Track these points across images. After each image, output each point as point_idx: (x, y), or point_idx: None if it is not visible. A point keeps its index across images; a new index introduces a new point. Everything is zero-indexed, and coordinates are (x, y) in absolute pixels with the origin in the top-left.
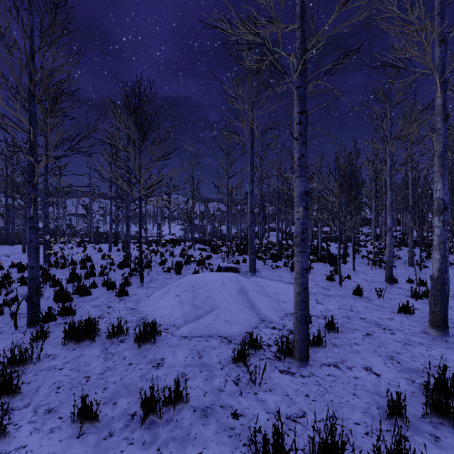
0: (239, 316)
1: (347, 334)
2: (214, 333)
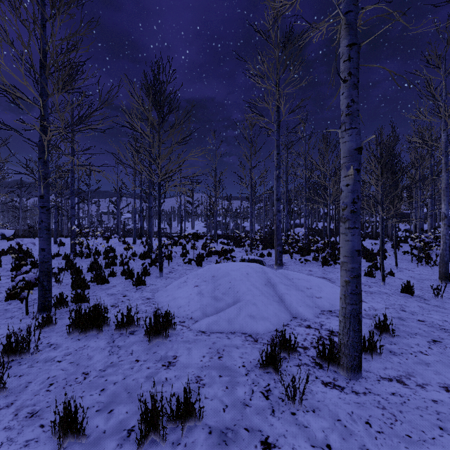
0: (266, 311)
1: (405, 339)
2: (237, 329)
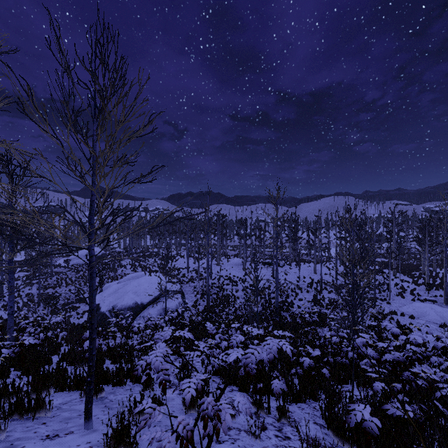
0: (439, 319)
1: None
2: (431, 321)
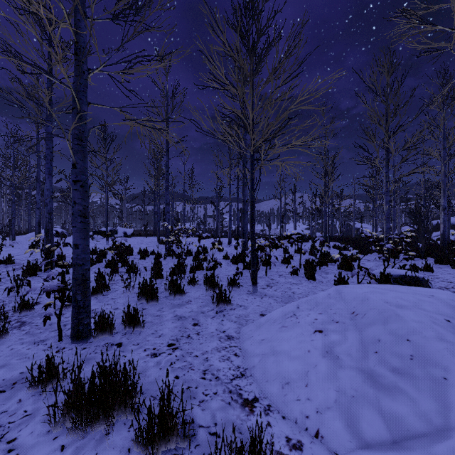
0: None
1: None
2: None
